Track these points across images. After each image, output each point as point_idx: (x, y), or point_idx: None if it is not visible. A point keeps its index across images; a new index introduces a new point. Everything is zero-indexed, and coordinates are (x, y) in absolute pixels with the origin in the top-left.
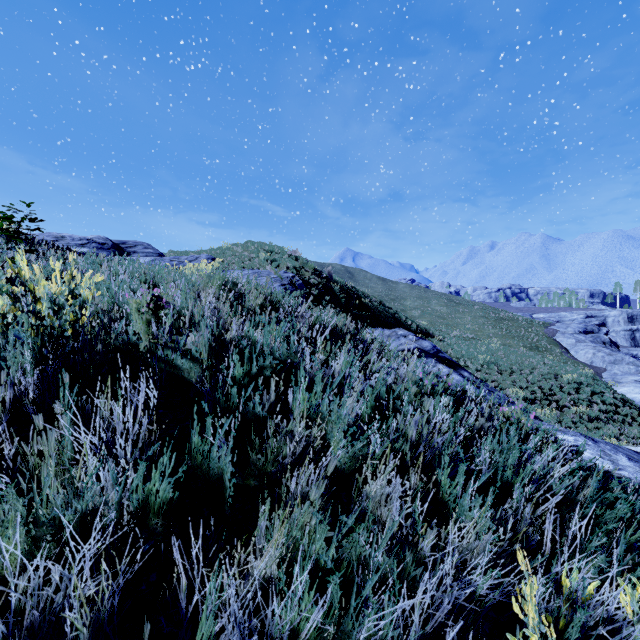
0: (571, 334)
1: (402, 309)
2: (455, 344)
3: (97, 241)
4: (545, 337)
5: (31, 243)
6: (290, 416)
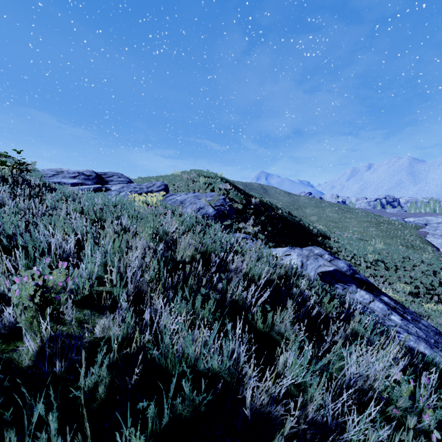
0: (440, 235)
1: (303, 215)
2: (347, 244)
3: (85, 174)
4: (418, 238)
5: (17, 183)
6: None
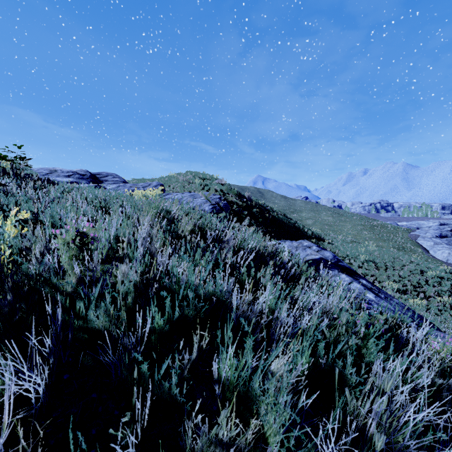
0: (430, 238)
1: (299, 219)
2: (341, 246)
3: (79, 173)
4: (409, 240)
5: (19, 176)
6: (214, 387)
